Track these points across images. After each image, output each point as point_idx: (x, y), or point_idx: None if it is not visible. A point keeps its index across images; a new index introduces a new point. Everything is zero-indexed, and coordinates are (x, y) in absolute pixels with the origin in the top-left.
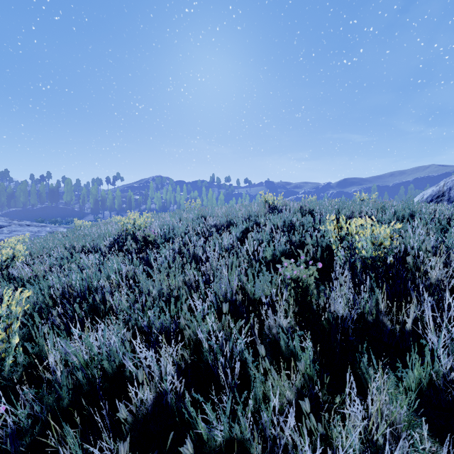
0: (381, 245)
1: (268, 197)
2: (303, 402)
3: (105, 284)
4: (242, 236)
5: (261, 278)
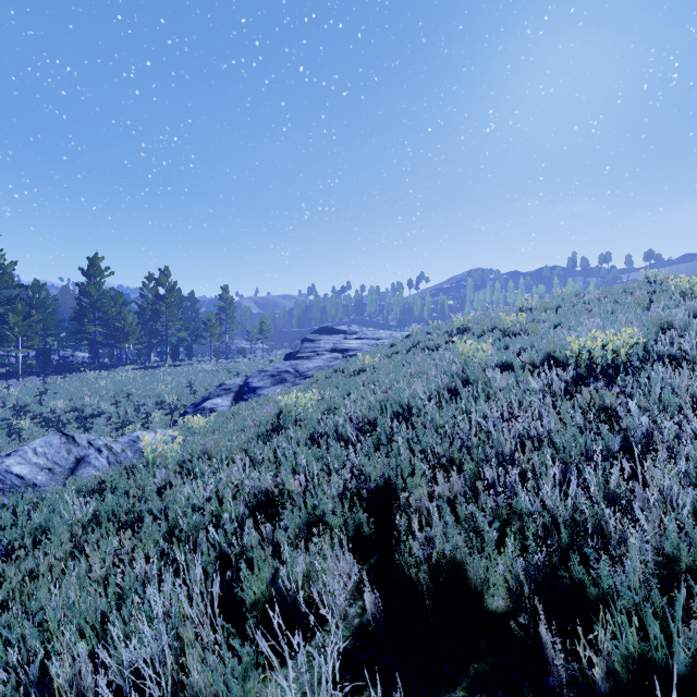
0: (694, 286)
1: (648, 274)
2: (623, 309)
3: (541, 315)
4: (616, 301)
5: (622, 306)
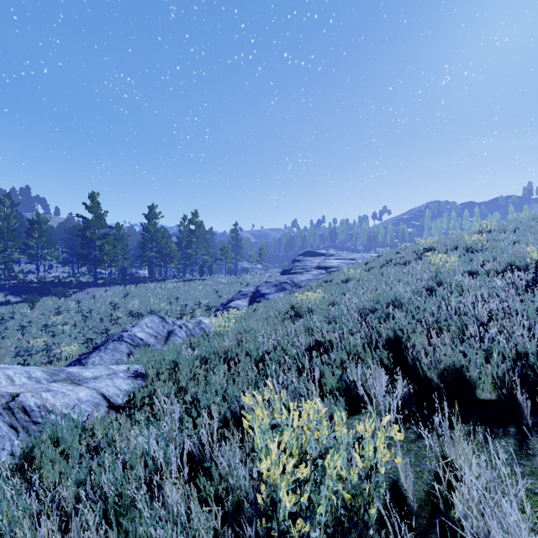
0: None
1: None
2: None
3: (500, 235)
4: None
5: None
